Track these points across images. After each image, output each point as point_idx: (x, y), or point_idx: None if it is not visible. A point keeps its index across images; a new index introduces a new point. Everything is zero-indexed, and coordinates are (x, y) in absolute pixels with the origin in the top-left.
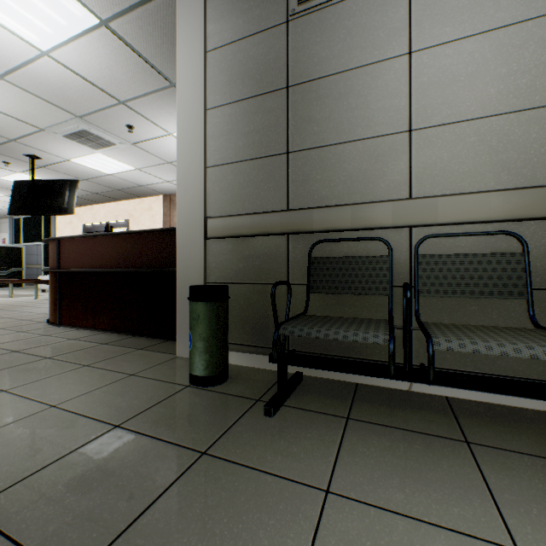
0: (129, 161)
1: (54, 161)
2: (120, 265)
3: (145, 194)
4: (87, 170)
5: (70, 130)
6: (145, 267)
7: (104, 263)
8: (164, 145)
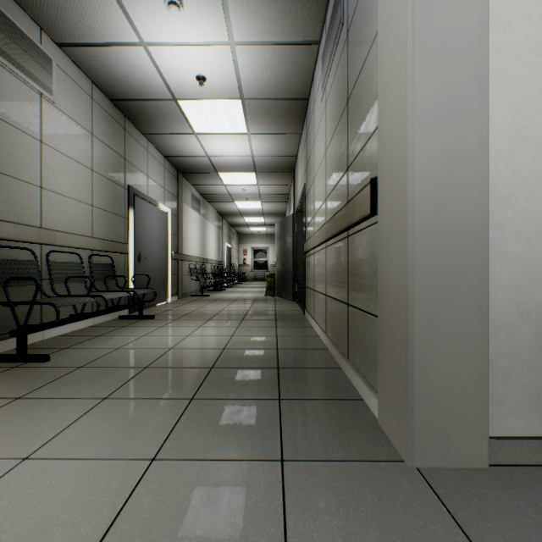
0: None
1: None
2: None
3: None
4: None
5: None
6: None
7: None
8: None
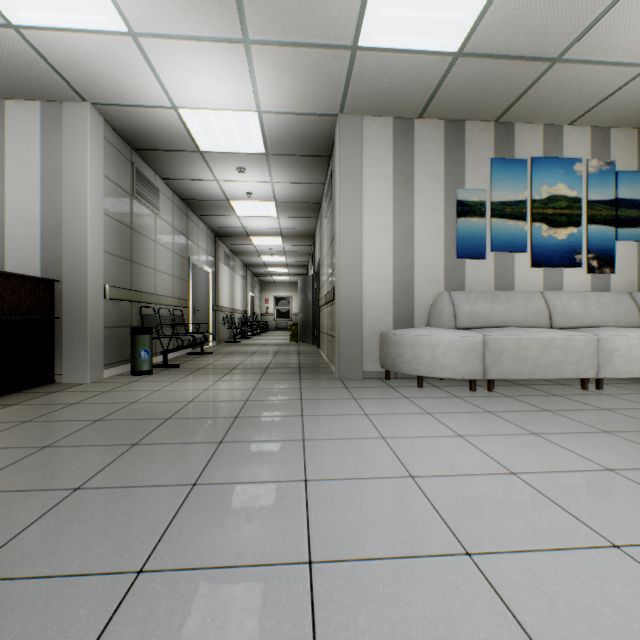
0: None
1: None
2: None
3: None
4: None
5: None
6: None
7: None
8: None
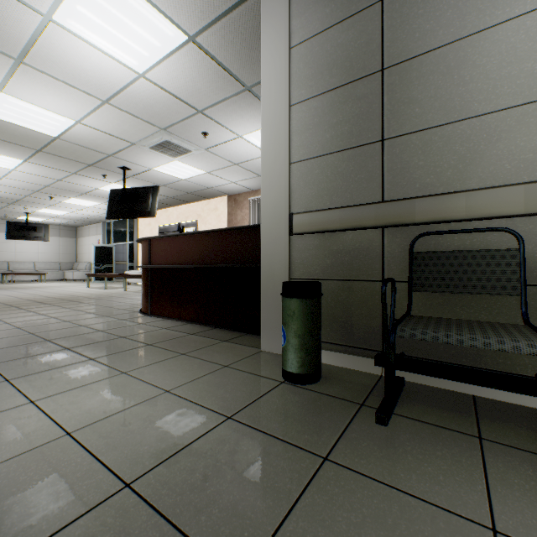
0: (201, 166)
1: (140, 171)
2: (203, 262)
3: (212, 196)
4: (165, 177)
5: (155, 142)
6: (225, 263)
7: (188, 259)
8: (233, 148)
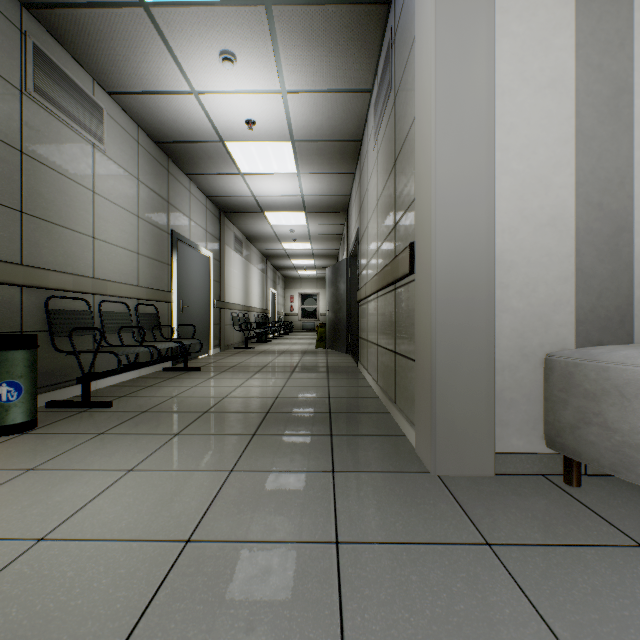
0: None
1: None
2: None
3: None
4: None
5: None
6: None
7: None
8: None
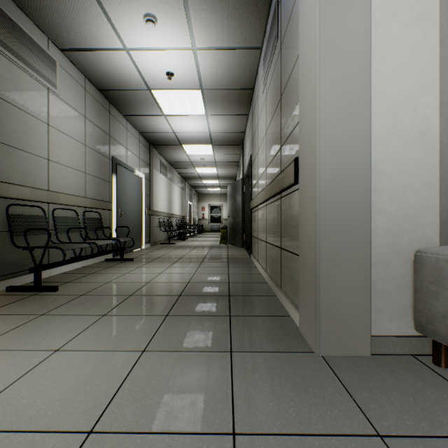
0: None
1: None
2: None
3: None
4: None
5: None
6: None
7: None
8: None
